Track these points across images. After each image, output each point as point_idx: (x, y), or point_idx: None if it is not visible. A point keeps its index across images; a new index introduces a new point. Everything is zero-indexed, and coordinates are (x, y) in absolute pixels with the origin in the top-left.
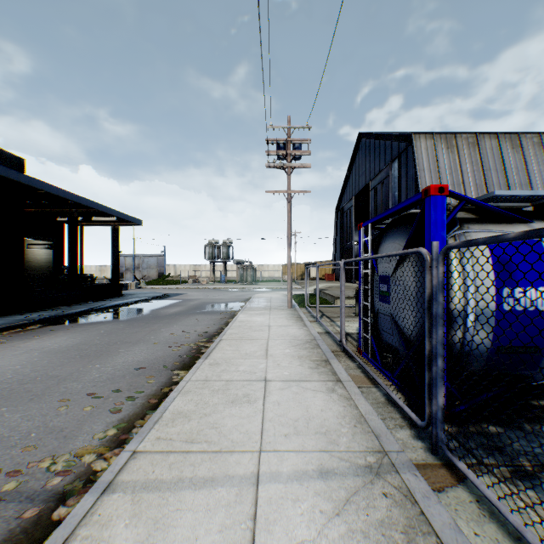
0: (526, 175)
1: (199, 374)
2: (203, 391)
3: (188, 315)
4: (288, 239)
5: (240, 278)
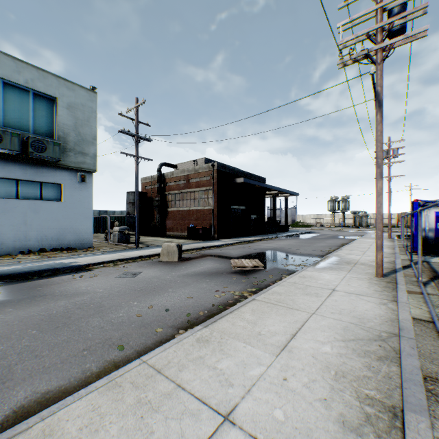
0: None
1: (348, 246)
2: (351, 247)
3: (331, 239)
4: (388, 202)
5: (356, 224)
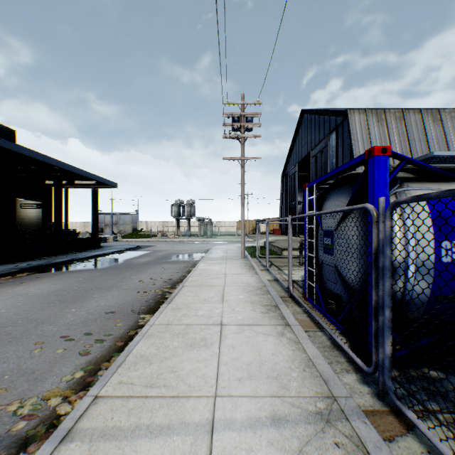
0: (445, 144)
1: (162, 318)
2: (165, 335)
3: (156, 264)
4: (242, 199)
5: (201, 232)
